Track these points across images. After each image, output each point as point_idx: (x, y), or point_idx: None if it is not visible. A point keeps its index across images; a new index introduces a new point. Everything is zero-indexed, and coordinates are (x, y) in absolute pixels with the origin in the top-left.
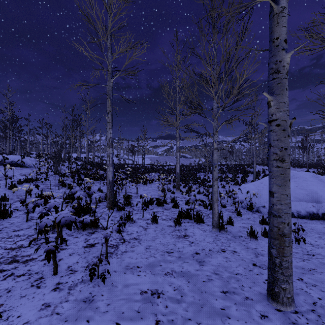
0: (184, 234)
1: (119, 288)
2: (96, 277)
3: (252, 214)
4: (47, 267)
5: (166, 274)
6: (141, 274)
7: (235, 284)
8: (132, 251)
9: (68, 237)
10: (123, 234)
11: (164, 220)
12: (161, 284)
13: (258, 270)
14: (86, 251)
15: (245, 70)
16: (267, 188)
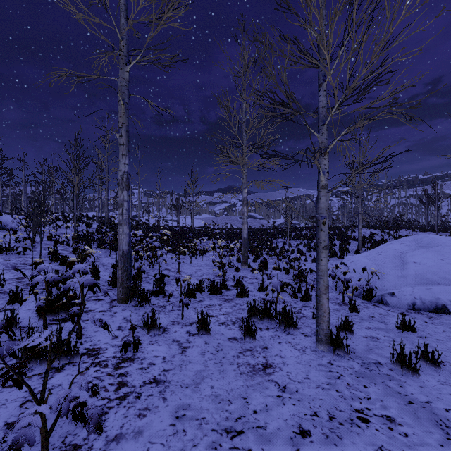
0: (262, 361)
1: None
2: None
3: (374, 307)
4: None
5: None
6: None
7: None
8: (136, 435)
9: None
10: (129, 370)
11: (222, 325)
12: None
13: None
14: (3, 446)
15: None
16: (391, 263)
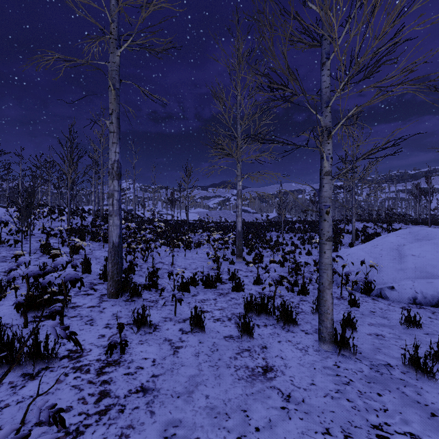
0: (262, 363)
1: None
2: None
3: (374, 301)
4: None
5: None
6: None
7: None
8: None
9: None
10: (114, 376)
11: (217, 321)
12: None
13: None
14: None
15: None
16: (388, 255)
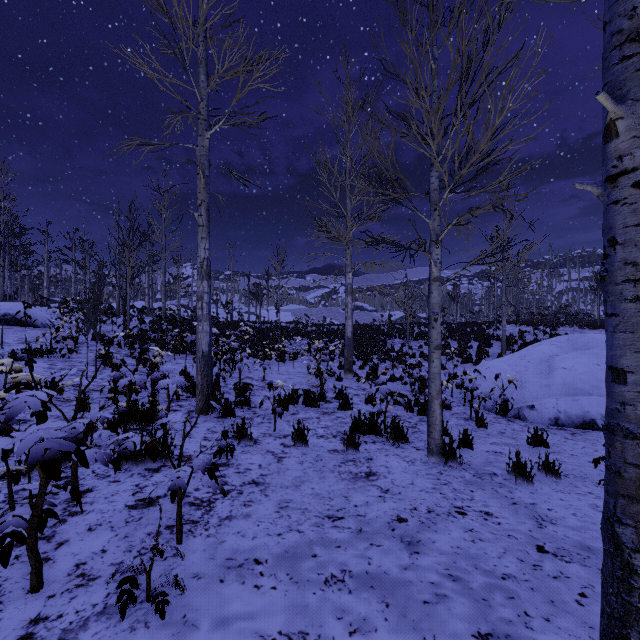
0: (366, 470)
1: (201, 632)
2: (143, 596)
3: (508, 422)
4: (20, 567)
5: (328, 582)
6: (265, 585)
7: (507, 610)
8: (245, 516)
9: (96, 482)
10: (227, 473)
11: (321, 438)
12: (315, 615)
13: (555, 566)
14: (132, 519)
15: (510, 93)
16: (535, 369)
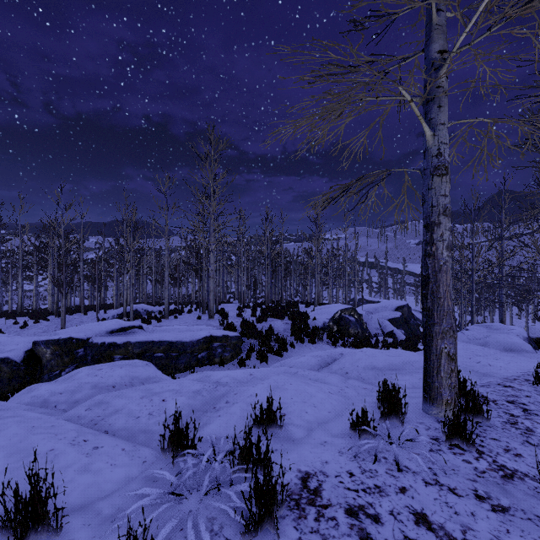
0: None
1: None
2: None
3: None
4: None
5: None
6: None
7: None
8: None
9: None
10: None
11: None
12: None
13: None
14: None
15: None
16: None
